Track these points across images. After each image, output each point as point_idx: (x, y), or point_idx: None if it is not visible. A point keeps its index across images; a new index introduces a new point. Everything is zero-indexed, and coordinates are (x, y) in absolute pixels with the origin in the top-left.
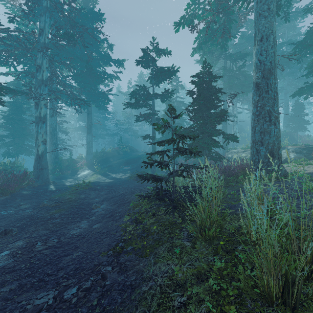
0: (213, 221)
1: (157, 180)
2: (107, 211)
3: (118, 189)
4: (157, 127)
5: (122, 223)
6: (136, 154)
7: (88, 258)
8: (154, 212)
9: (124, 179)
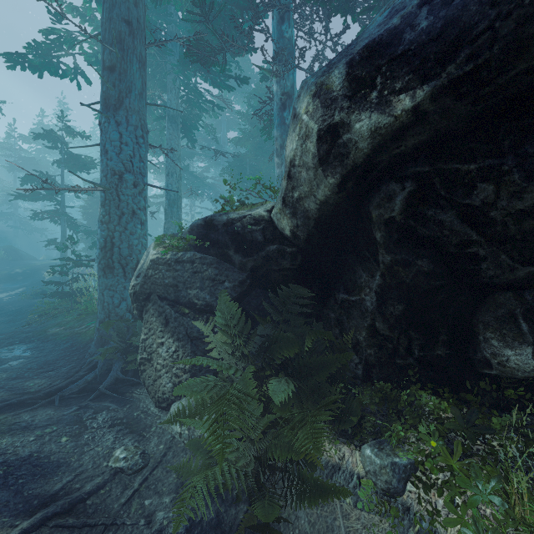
0: (91, 300)
1: (59, 284)
2: (2, 321)
3: (6, 308)
4: (59, 249)
5: (25, 320)
6: (30, 264)
7: (3, 332)
8: (57, 307)
9: (10, 301)
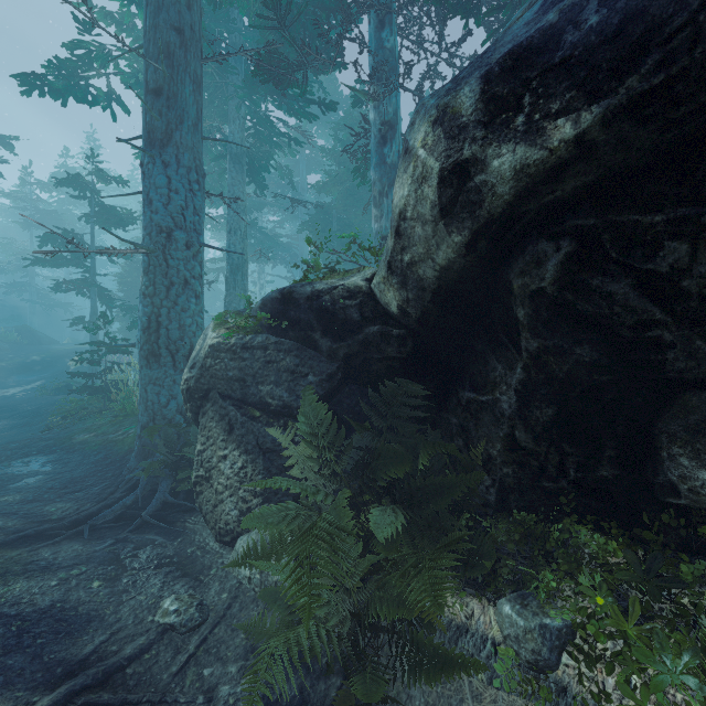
0: (130, 397)
1: (88, 376)
2: (15, 424)
3: (20, 407)
4: (88, 330)
5: (45, 424)
6: (51, 350)
7: (16, 439)
8: (86, 407)
9: (26, 398)
